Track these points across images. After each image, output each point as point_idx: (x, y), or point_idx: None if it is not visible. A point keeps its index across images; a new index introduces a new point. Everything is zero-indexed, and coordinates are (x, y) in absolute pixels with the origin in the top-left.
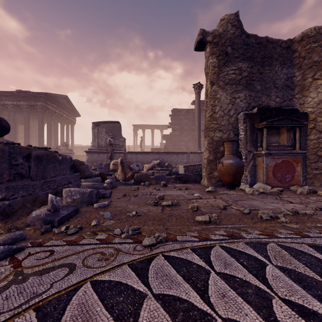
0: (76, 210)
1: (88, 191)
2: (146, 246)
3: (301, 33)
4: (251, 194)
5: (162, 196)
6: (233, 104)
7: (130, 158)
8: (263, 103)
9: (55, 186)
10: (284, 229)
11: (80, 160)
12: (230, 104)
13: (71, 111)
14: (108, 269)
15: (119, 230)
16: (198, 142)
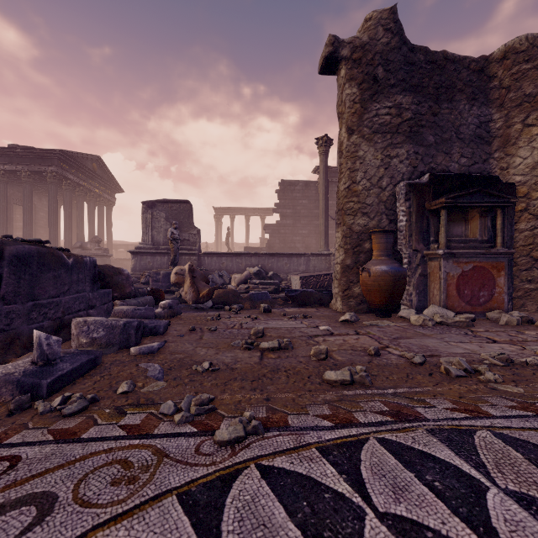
0: (93, 360)
1: (120, 323)
2: (222, 444)
3: (502, 46)
4: (421, 327)
5: (262, 331)
6: (387, 168)
7: (208, 263)
8: (438, 166)
9: (58, 313)
10: (497, 397)
11: (123, 267)
12: (382, 168)
13: (106, 183)
14: (130, 510)
15: (172, 405)
16: (324, 237)
